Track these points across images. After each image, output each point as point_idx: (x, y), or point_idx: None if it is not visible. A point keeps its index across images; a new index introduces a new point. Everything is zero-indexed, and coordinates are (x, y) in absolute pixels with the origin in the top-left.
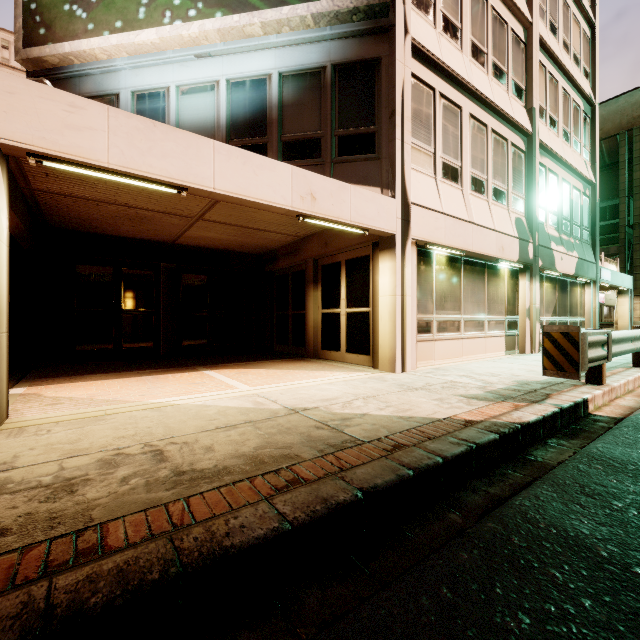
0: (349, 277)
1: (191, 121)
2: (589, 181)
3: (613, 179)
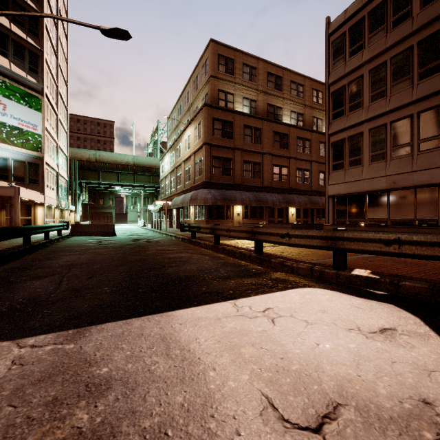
0: (22, 209)
1: None
2: (67, 180)
3: (69, 172)
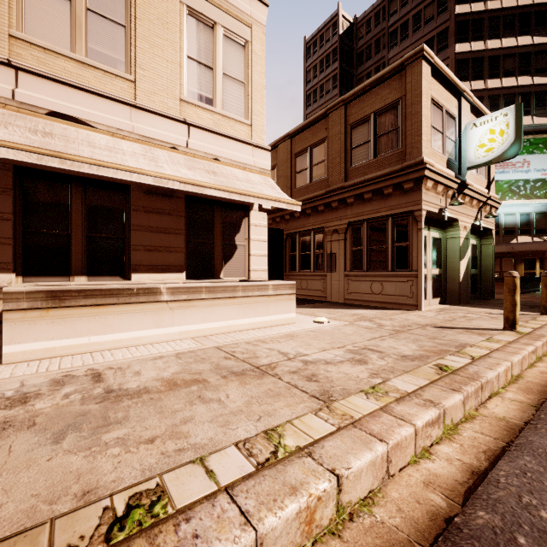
0: (541, 262)
1: (507, 222)
2: None
3: None
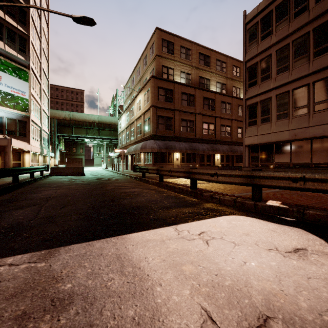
0: (14, 155)
1: None
2: (48, 133)
3: (50, 128)
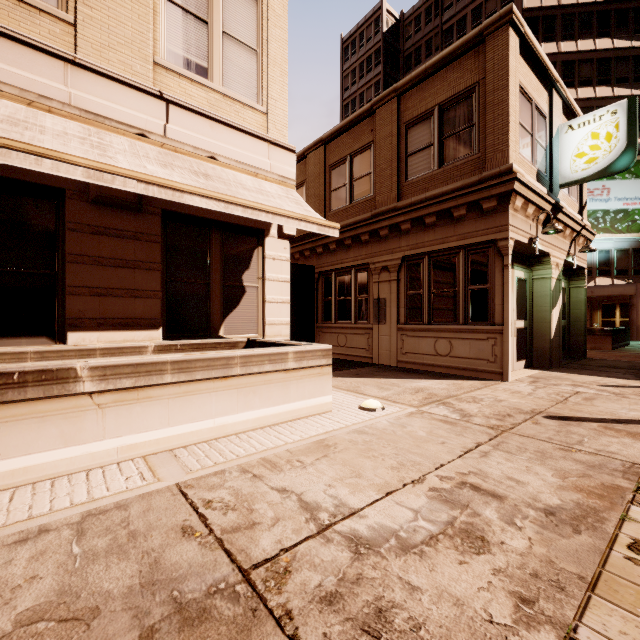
0: (621, 309)
1: None
2: None
3: None
